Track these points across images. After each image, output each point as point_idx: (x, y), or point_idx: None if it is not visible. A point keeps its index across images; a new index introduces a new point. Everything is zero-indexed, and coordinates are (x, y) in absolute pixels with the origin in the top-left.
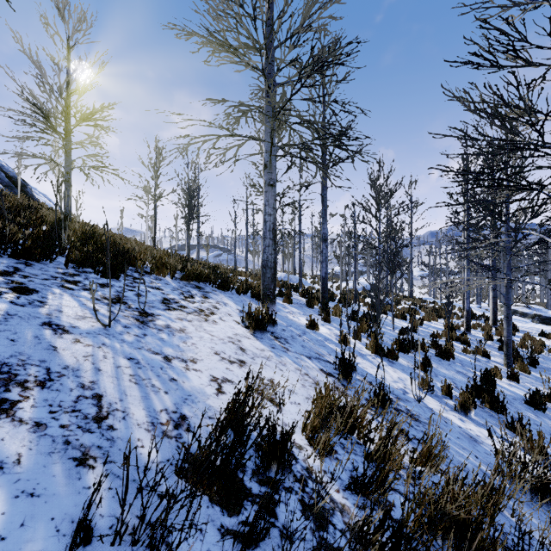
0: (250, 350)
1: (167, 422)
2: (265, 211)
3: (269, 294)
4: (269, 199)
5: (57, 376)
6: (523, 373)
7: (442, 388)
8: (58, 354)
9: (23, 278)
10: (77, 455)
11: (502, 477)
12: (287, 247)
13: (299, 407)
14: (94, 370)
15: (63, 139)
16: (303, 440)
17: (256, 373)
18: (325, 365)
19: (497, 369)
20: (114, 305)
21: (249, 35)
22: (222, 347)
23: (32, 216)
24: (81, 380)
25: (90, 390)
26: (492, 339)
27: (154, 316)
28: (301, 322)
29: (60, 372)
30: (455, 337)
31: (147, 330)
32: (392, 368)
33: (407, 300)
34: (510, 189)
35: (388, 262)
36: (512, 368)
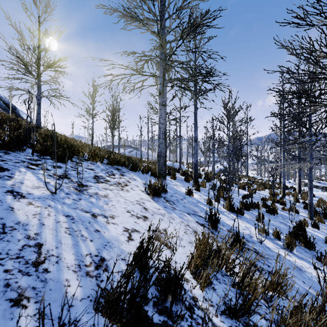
0: (151, 209)
1: (90, 264)
2: (159, 121)
3: (162, 173)
4: (162, 114)
5: (9, 230)
6: (320, 223)
7: (274, 233)
8: (13, 213)
9: (1, 161)
10: (13, 297)
11: (325, 298)
12: (172, 146)
13: (184, 249)
14: (39, 225)
15: (35, 78)
16: (189, 274)
17: (154, 225)
18: (199, 219)
19: (305, 221)
20: (61, 179)
21: (149, 9)
22: (132, 207)
23: (14, 124)
24: (28, 233)
25: (34, 240)
26: (299, 202)
27: (87, 186)
28: (182, 191)
29: (13, 226)
30: (276, 200)
31: (82, 196)
32: (240, 220)
33: (245, 178)
34: (318, 105)
35: (235, 154)
36: (314, 220)
